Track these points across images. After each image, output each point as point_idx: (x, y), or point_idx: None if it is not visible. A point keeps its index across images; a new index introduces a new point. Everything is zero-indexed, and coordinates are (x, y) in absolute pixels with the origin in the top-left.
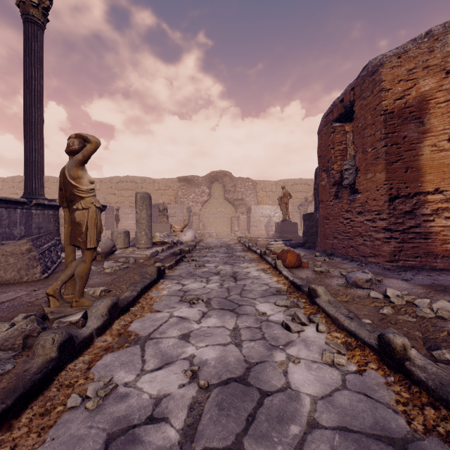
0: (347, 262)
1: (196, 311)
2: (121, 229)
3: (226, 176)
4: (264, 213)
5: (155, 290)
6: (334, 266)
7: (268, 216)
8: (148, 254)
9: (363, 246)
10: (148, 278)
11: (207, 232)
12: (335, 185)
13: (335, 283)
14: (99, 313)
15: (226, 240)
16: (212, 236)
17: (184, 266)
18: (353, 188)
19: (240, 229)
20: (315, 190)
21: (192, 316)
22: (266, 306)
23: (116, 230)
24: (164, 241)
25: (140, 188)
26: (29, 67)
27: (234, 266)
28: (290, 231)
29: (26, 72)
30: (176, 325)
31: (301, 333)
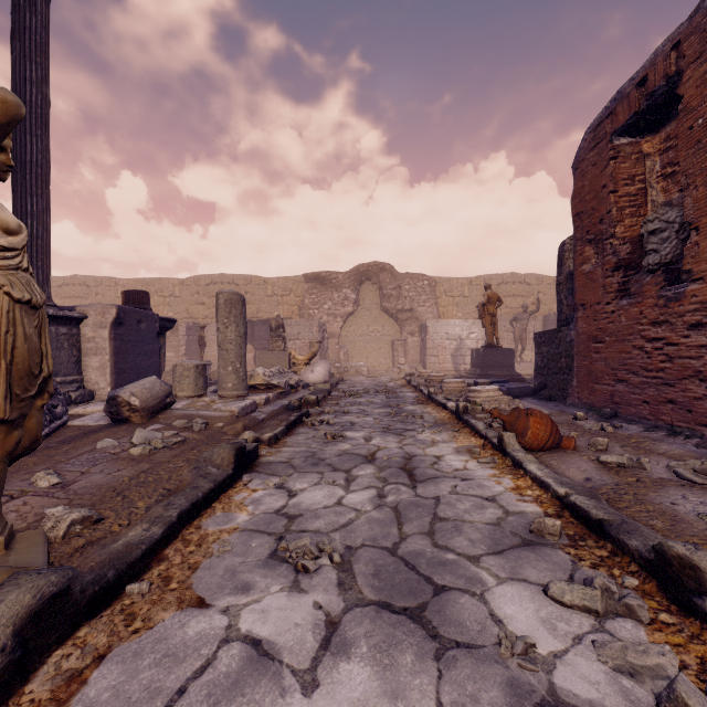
0: (664, 437)
1: (308, 610)
2: (190, 361)
3: (385, 272)
4: (451, 333)
5: (220, 510)
6: (638, 449)
7: (458, 338)
8: (235, 410)
9: None
10: (211, 475)
11: (353, 365)
12: (619, 269)
13: (689, 508)
14: None
15: (385, 379)
16: (361, 372)
17: (303, 437)
18: (672, 270)
19: (407, 361)
20: (560, 286)
21: (291, 643)
22: (522, 600)
23: (181, 363)
24: (271, 383)
25: (244, 294)
26: (20, 61)
27: (405, 440)
28: (499, 365)
29: (15, 69)
30: (230, 702)
31: None
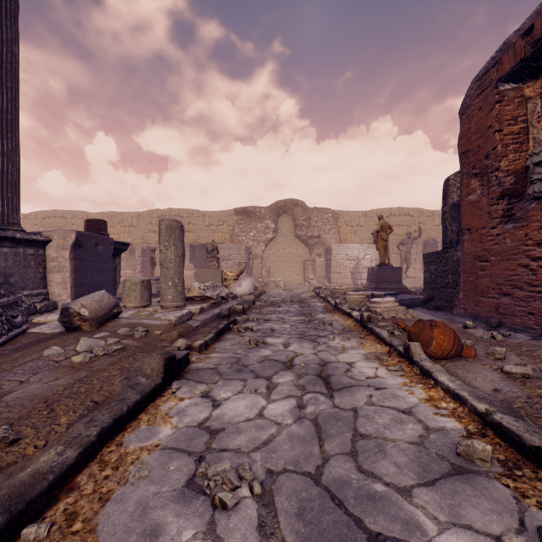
0: None
1: None
2: (137, 277)
3: (298, 207)
4: (350, 254)
5: (145, 423)
6: (533, 357)
7: (356, 258)
8: (173, 319)
9: None
10: (140, 385)
11: (272, 280)
12: (504, 197)
13: None
14: None
15: (298, 291)
16: (279, 286)
17: (230, 343)
18: None
19: (316, 276)
20: (445, 215)
21: None
22: None
23: (129, 278)
24: (205, 295)
25: (187, 224)
26: None
27: (319, 346)
28: (390, 280)
29: None
30: None
31: None
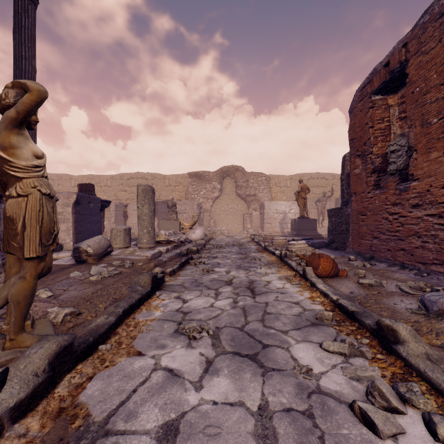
0: (398, 270)
1: (196, 356)
2: (121, 226)
3: (238, 171)
4: (279, 209)
5: (145, 310)
6: (382, 276)
7: (283, 212)
8: (149, 255)
9: (422, 249)
10: (139, 291)
11: (218, 229)
12: (375, 172)
13: (402, 306)
14: (31, 370)
15: (238, 237)
16: (224, 234)
17: (189, 271)
18: (403, 174)
19: (252, 226)
20: (342, 182)
21: (188, 370)
22: (308, 350)
23: (115, 227)
24: (169, 240)
25: (151, 185)
26: (18, 46)
27: (250, 272)
28: (308, 229)
29: (15, 50)
30: (160, 394)
31: (400, 441)
